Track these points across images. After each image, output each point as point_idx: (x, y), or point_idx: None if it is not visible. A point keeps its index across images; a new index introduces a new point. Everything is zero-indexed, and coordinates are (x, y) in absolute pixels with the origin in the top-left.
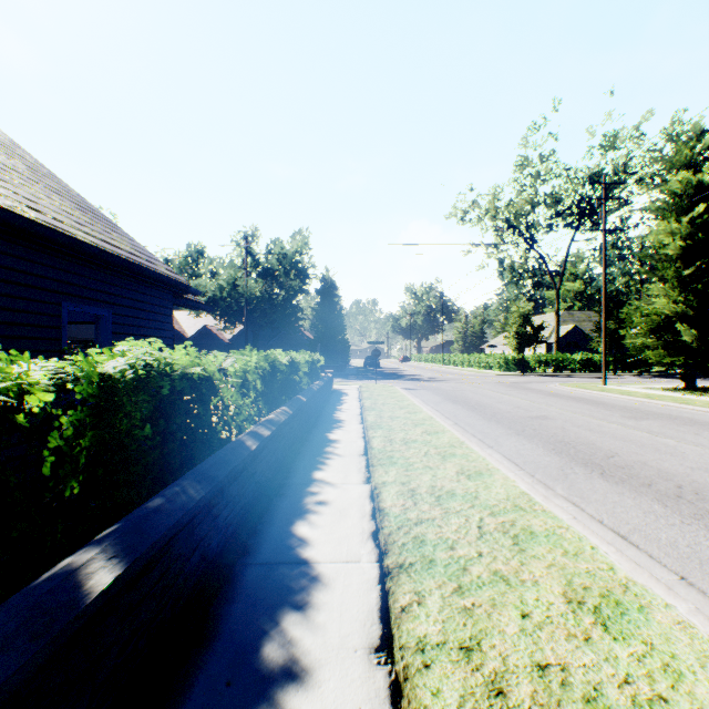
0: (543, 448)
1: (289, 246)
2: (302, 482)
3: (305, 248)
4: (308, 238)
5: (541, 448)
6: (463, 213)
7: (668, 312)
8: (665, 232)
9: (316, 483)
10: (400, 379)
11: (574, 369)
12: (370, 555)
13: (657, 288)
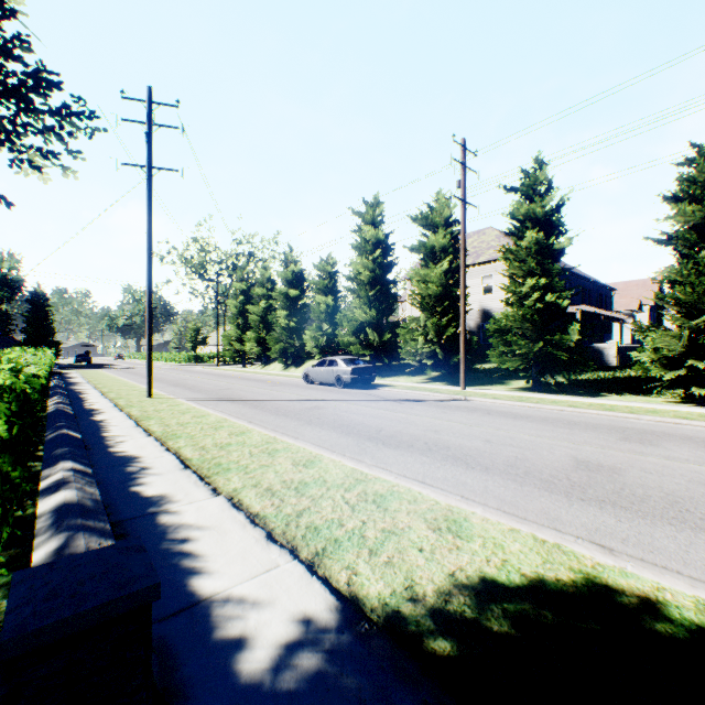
0: (142, 377)
1: (0, 264)
2: (69, 381)
3: (17, 267)
4: (21, 260)
5: (141, 377)
6: (162, 257)
7: (234, 336)
8: (233, 304)
9: (72, 380)
10: (107, 368)
11: (231, 361)
12: (87, 382)
13: (232, 326)
